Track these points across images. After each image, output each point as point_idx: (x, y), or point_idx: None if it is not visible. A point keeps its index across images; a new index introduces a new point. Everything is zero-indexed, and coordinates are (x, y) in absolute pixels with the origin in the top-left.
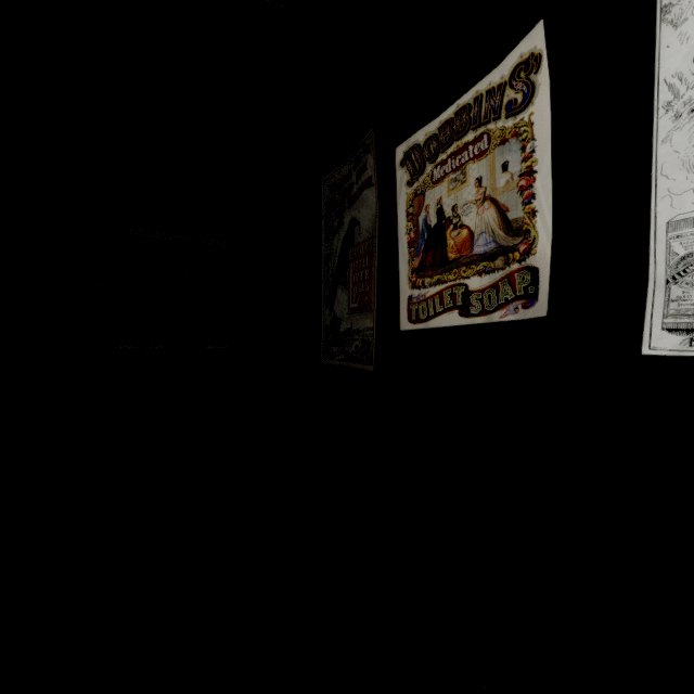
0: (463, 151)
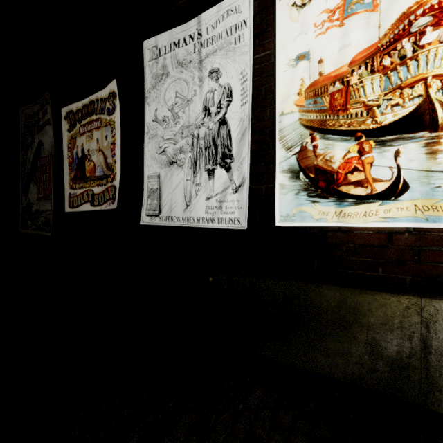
0: (92, 123)
